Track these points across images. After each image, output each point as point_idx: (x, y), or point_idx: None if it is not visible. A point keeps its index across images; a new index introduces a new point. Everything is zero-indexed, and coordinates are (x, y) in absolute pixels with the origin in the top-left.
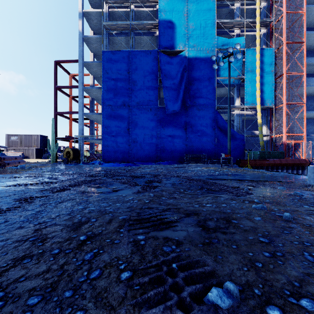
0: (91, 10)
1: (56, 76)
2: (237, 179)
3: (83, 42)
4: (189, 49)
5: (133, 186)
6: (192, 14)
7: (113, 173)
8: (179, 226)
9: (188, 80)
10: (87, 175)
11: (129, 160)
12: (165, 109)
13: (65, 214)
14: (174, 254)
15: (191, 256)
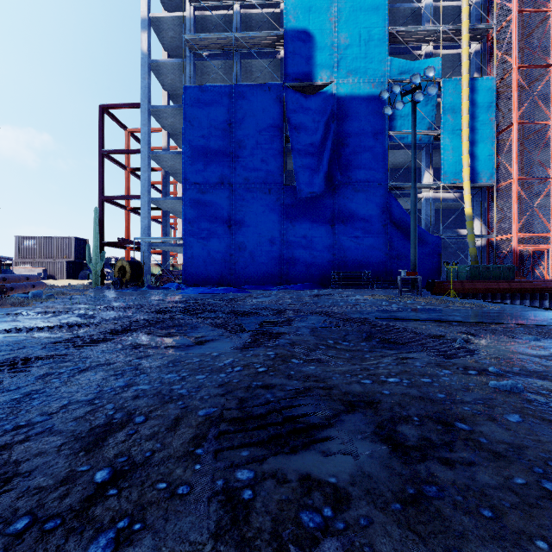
0: (165, 14)
1: (101, 132)
2: (437, 320)
3: (149, 72)
4: (340, 82)
5: (235, 333)
6: (344, 19)
7: (199, 307)
8: (335, 441)
9: (337, 138)
10: (151, 311)
11: (231, 282)
12: (295, 189)
13: (81, 402)
14: (331, 544)
15: (377, 550)
